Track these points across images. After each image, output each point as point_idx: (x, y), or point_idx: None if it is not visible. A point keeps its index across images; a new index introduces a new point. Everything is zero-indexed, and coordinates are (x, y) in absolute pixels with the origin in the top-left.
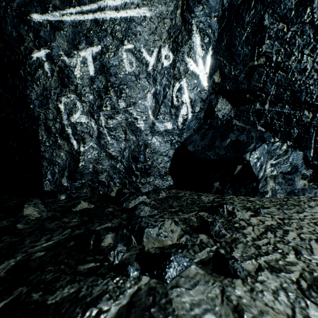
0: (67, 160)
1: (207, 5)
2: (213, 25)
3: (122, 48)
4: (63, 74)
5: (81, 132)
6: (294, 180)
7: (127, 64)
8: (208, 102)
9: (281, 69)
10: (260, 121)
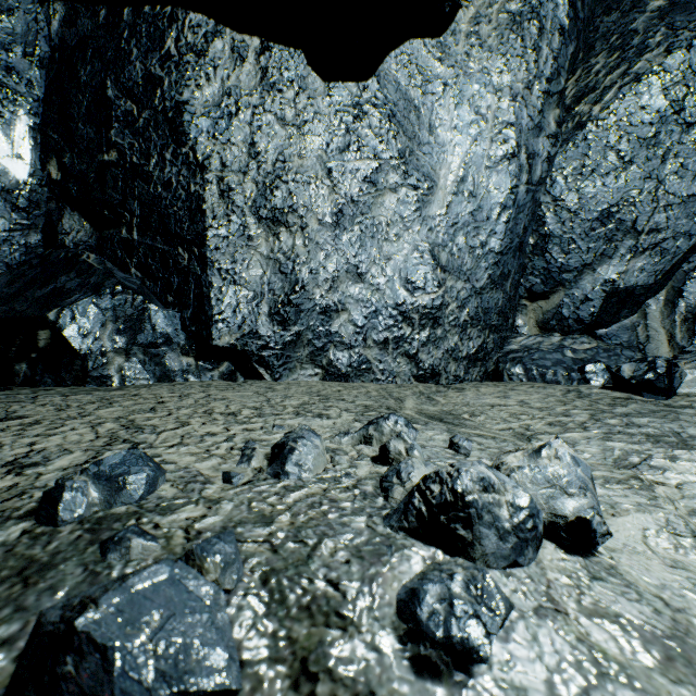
0: None
1: (0, 27)
2: (26, 69)
3: None
4: None
5: None
6: (167, 357)
7: None
8: (46, 214)
9: (141, 177)
10: (132, 259)
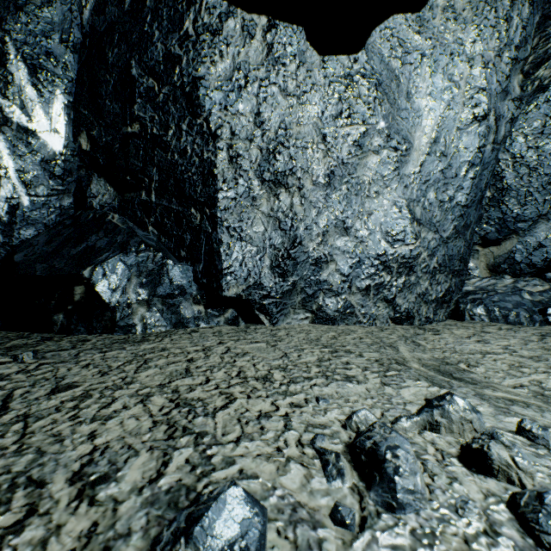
0: None
1: (41, 17)
2: (62, 53)
3: None
4: None
5: None
6: (182, 306)
7: None
8: (77, 180)
9: (159, 146)
10: (150, 219)
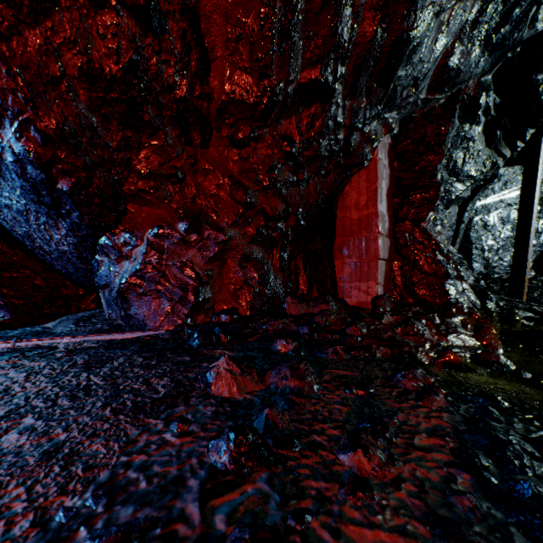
0: (482, 261)
1: None
2: None
3: (511, 208)
4: (486, 225)
5: (490, 248)
6: None
7: (511, 214)
8: None
9: None
10: None
